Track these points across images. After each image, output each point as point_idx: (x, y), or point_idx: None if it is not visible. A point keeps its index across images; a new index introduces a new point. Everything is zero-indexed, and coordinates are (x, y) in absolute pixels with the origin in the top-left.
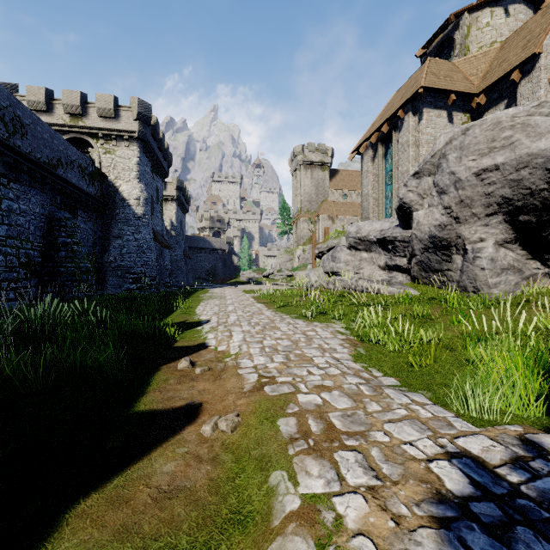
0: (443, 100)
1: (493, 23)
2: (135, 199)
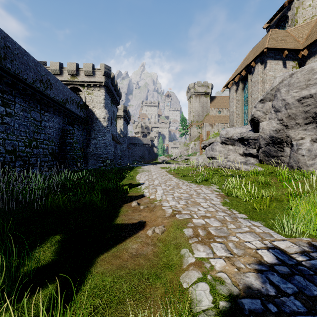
0: (279, 55)
1: (313, 4)
2: (103, 118)
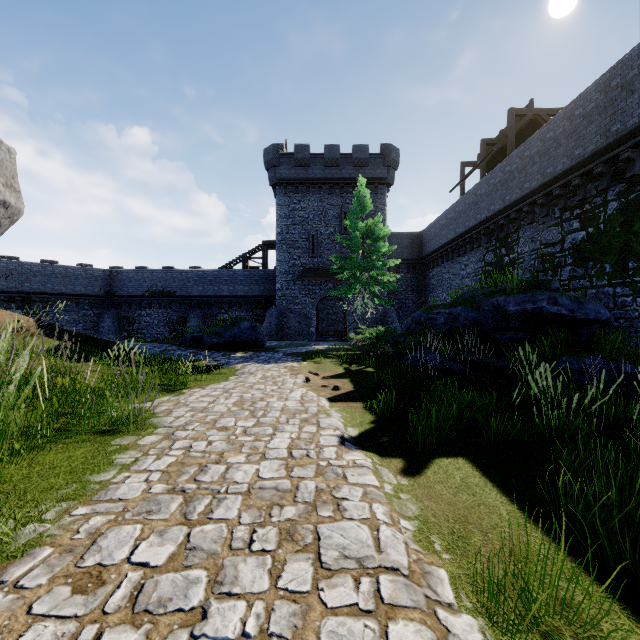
0: None
1: None
2: None
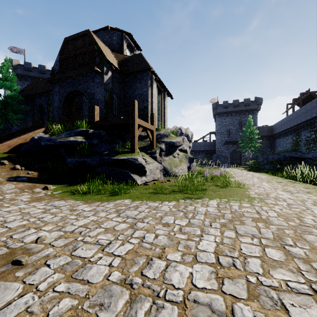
0: None
1: None
2: None
